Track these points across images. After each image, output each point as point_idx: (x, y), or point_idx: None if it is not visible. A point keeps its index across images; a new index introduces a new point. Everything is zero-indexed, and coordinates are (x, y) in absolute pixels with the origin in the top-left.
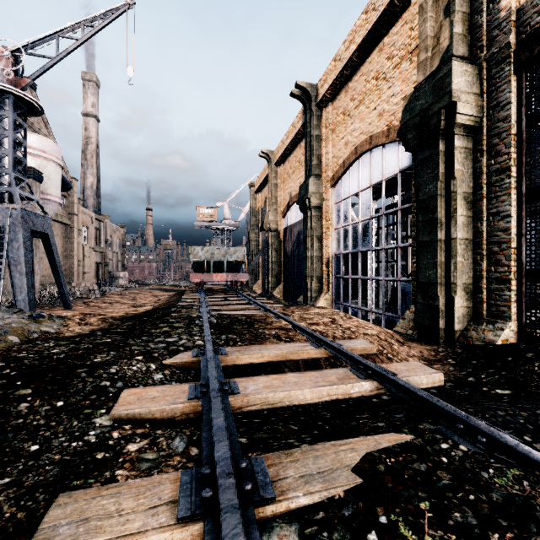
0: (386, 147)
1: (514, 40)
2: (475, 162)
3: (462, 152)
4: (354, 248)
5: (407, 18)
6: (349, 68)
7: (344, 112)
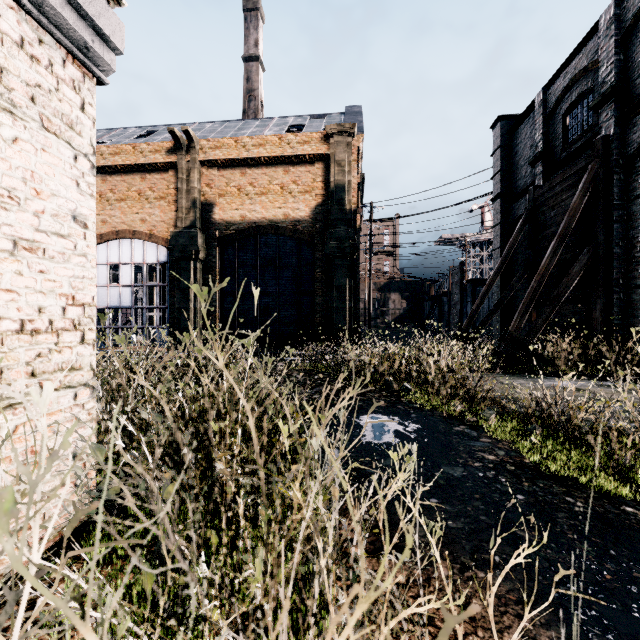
0: (147, 243)
1: (217, 233)
2: (204, 275)
3: (200, 270)
4: (114, 305)
5: (165, 177)
6: (112, 169)
7: (101, 195)
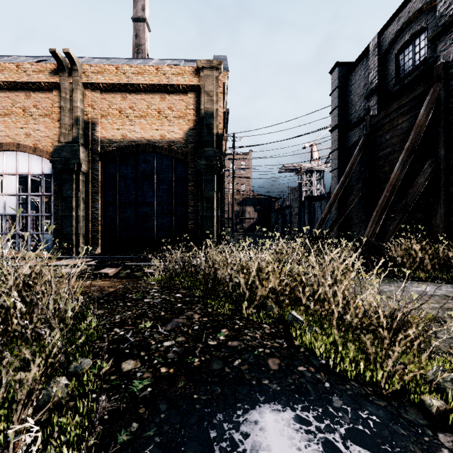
0: (32, 156)
1: (100, 149)
2: (87, 186)
3: (82, 181)
4: None
5: (49, 96)
6: None
7: None
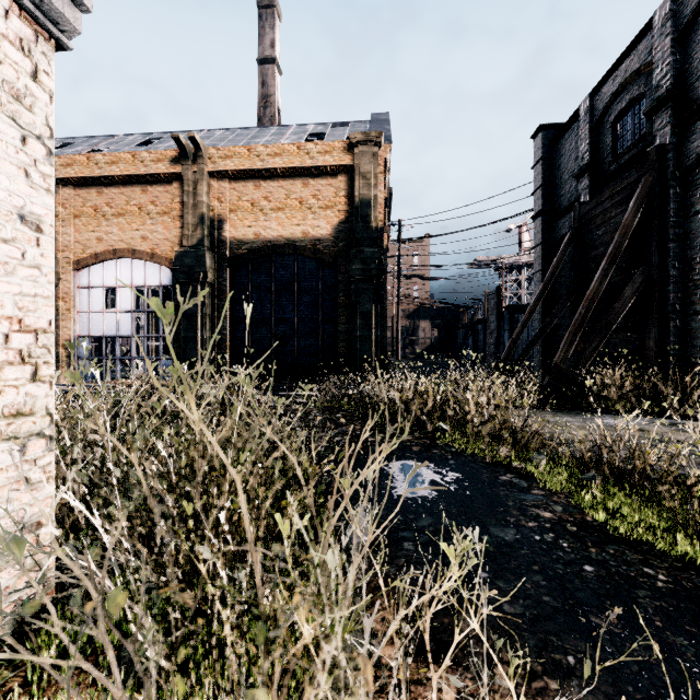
0: (148, 263)
1: (228, 253)
2: (213, 300)
3: (208, 294)
4: (111, 333)
5: (169, 190)
6: (109, 180)
7: (97, 209)
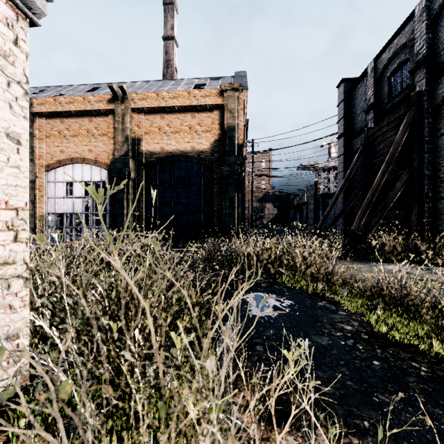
0: (93, 167)
1: (144, 160)
2: (134, 190)
3: (131, 186)
4: (69, 211)
5: (106, 120)
6: (68, 114)
7: (60, 132)
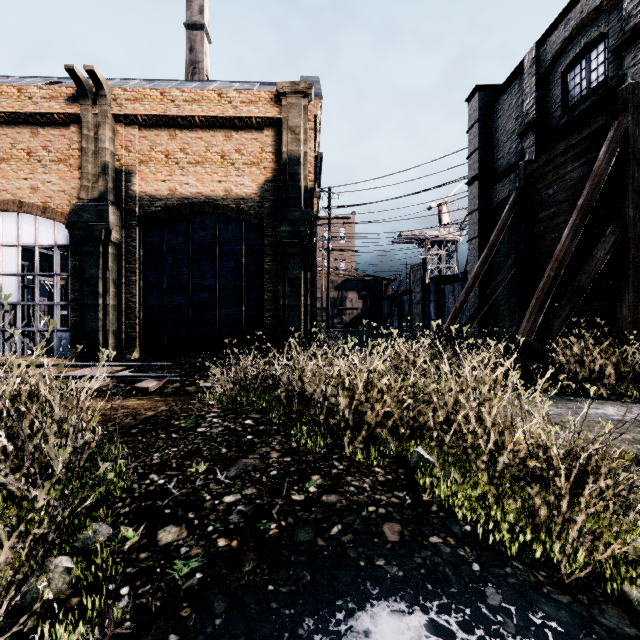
0: (40, 219)
1: (138, 210)
2: (119, 263)
3: (113, 256)
4: None
5: (65, 134)
6: None
7: None
